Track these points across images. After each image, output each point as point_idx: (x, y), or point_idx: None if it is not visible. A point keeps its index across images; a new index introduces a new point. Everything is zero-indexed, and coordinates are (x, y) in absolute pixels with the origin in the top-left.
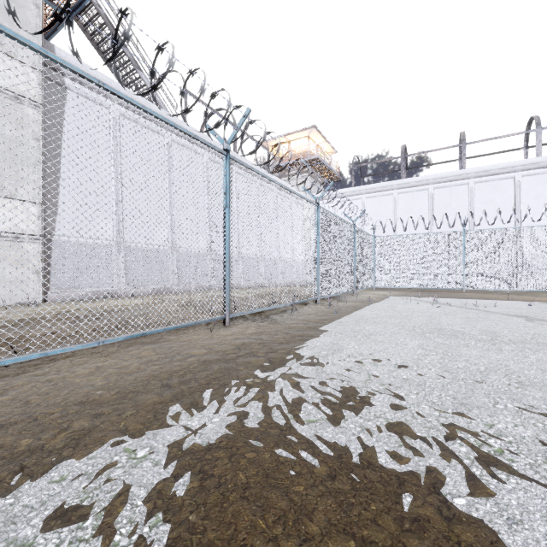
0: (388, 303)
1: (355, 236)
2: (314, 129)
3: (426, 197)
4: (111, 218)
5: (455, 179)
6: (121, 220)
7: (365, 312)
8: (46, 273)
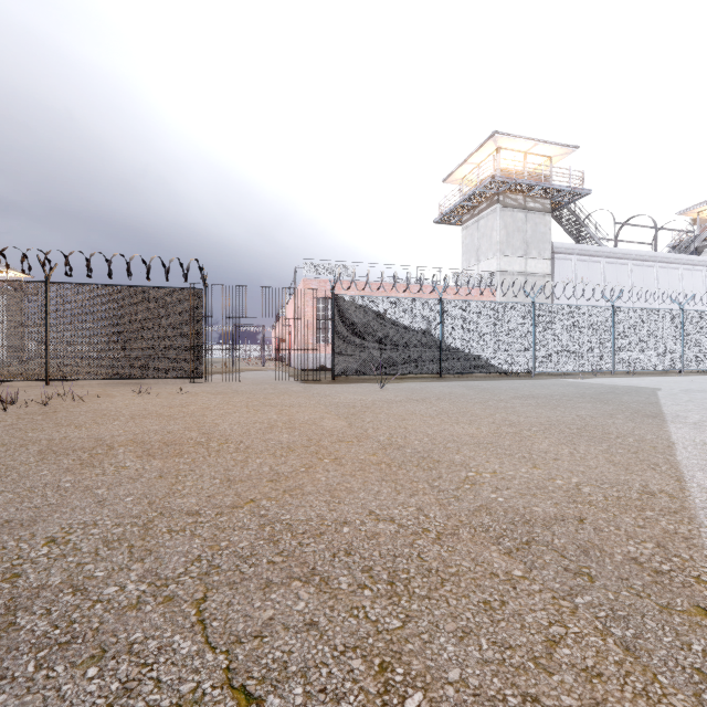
0: None
1: None
2: None
3: None
4: None
5: None
6: None
7: None
8: None
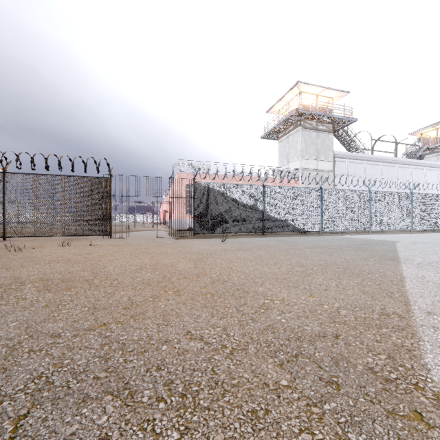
0: None
1: None
2: None
3: None
4: None
5: None
6: None
7: None
8: None
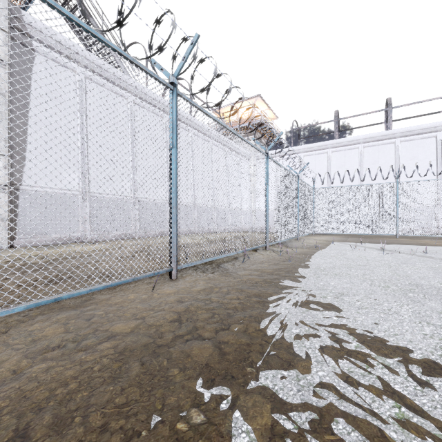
0: (335, 250)
1: (299, 187)
2: (259, 98)
3: (357, 155)
4: (77, 170)
5: (382, 138)
6: (87, 173)
7: (318, 260)
8: (13, 220)
